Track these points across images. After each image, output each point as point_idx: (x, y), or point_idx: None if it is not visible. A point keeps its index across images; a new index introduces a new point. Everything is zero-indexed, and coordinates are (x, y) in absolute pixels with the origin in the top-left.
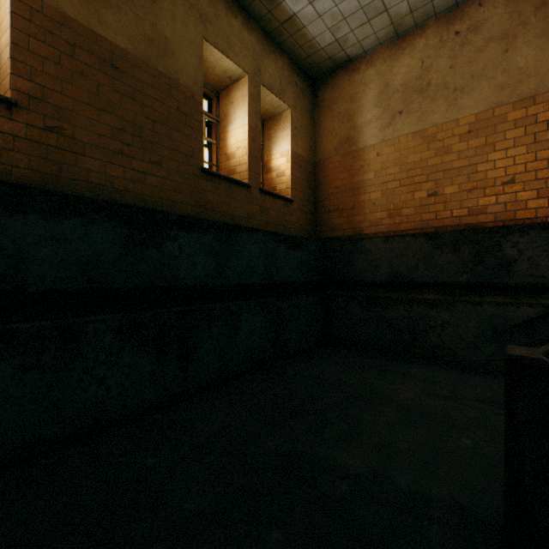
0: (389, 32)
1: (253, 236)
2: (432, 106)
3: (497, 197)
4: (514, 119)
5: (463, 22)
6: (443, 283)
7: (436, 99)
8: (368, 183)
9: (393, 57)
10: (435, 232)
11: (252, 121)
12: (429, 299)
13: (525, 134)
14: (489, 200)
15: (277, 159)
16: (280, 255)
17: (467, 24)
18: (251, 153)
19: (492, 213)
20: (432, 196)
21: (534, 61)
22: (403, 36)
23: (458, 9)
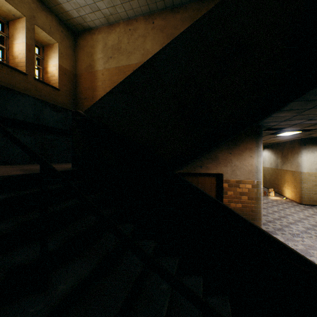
0: (105, 20)
1: (26, 98)
2: (122, 57)
3: None
4: None
5: (132, 26)
6: None
7: (123, 54)
8: (99, 87)
9: (108, 32)
10: None
11: (29, 41)
12: None
13: None
14: None
15: (51, 67)
16: (46, 112)
17: (133, 27)
18: (28, 58)
19: None
20: None
21: (151, 48)
22: (112, 24)
23: (130, 20)
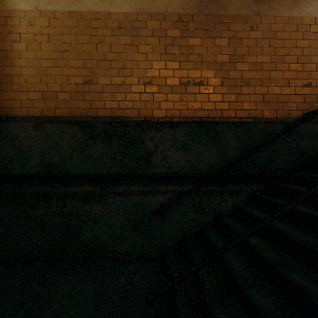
0: None
1: None
2: None
3: (141, 95)
4: (152, 28)
5: None
6: (96, 174)
7: None
8: (19, 54)
9: None
10: (89, 120)
11: None
12: (83, 193)
13: (160, 43)
14: (135, 96)
15: None
16: None
17: None
18: None
19: (137, 108)
20: (88, 84)
21: None
22: None
23: None
